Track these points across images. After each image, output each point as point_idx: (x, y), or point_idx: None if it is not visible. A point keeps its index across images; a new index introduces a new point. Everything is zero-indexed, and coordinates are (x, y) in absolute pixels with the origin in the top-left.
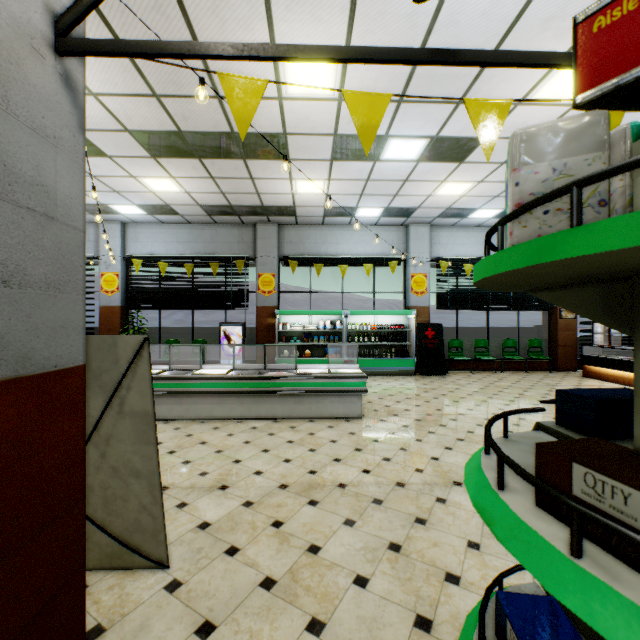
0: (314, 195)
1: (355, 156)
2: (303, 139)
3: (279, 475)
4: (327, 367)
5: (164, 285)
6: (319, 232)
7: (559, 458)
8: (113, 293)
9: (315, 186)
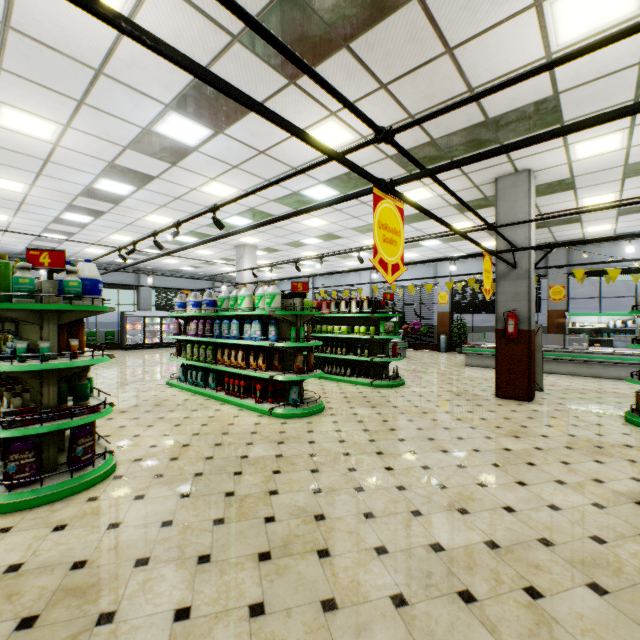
0: (602, 231)
1: (637, 212)
2: (592, 214)
3: (580, 387)
4: (612, 350)
5: (476, 298)
6: (608, 249)
7: (636, 337)
8: (444, 304)
9: (603, 227)
